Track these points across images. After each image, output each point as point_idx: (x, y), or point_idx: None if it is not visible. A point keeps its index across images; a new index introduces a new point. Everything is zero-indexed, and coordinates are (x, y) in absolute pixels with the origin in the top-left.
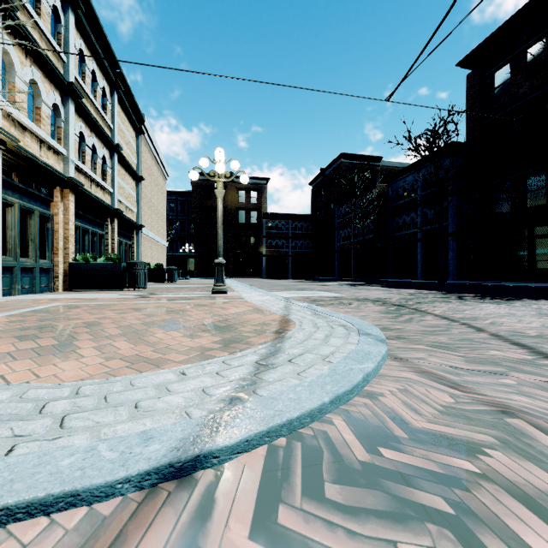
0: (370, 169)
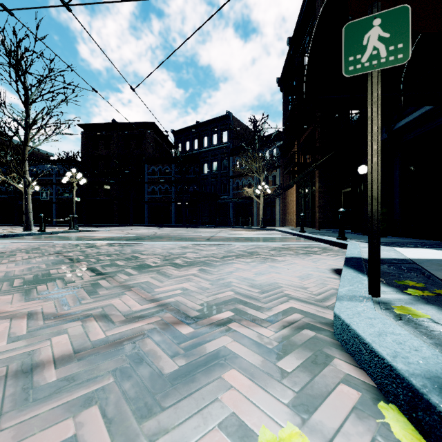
0: (2, 142)
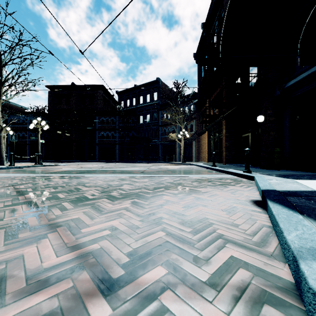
0: None
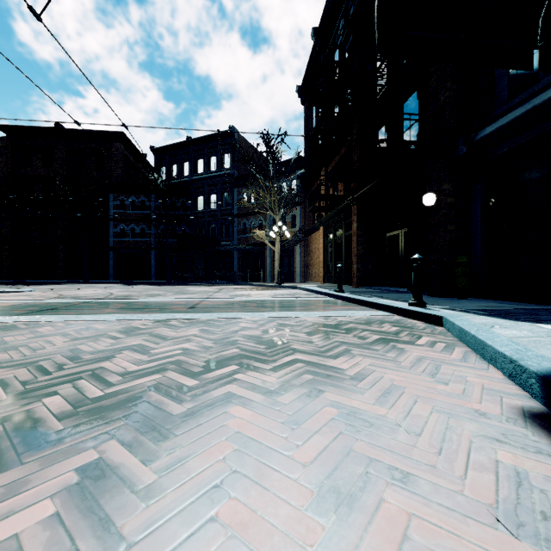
0: None
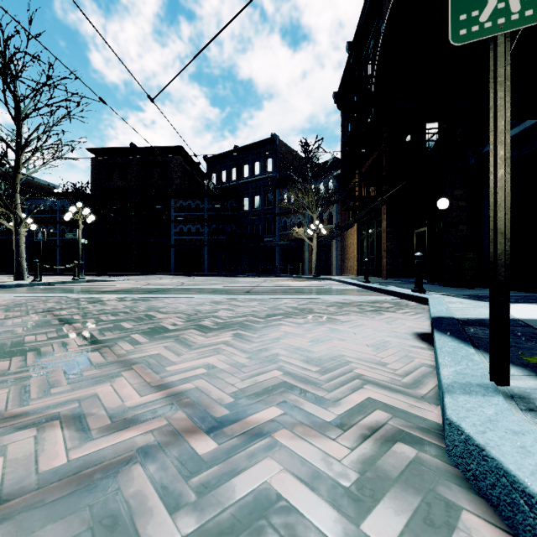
0: None
